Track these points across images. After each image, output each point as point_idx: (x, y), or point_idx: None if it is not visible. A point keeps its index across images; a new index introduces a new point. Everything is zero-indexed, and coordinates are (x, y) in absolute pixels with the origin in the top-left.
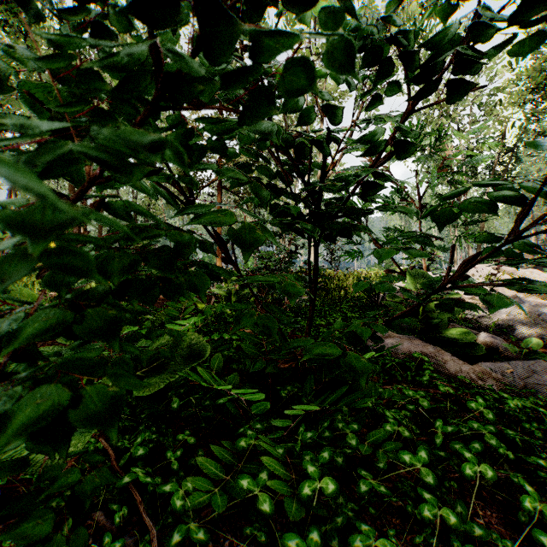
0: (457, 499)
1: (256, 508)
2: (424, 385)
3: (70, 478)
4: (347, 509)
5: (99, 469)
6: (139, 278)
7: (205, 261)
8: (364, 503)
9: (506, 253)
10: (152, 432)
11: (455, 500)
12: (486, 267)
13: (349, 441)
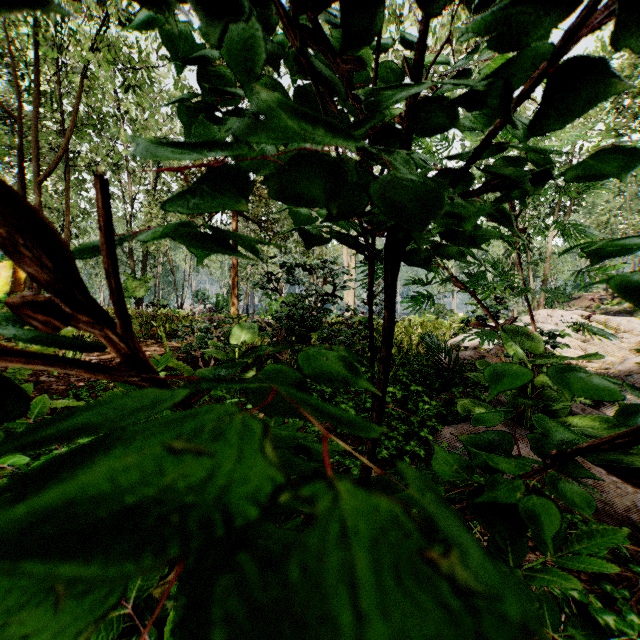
0: None
1: None
2: None
3: None
4: None
5: None
6: None
7: (219, 305)
8: None
9: None
10: None
11: None
12: (571, 314)
13: None
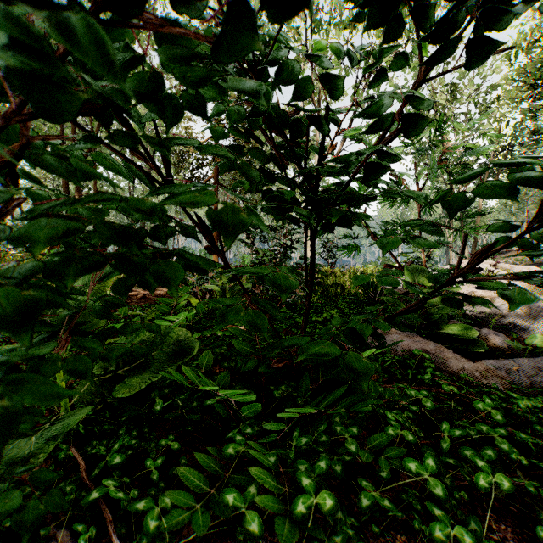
0: (470, 514)
1: (243, 527)
2: (425, 384)
3: (10, 503)
4: (347, 526)
5: (49, 491)
6: (86, 254)
7: None
8: (366, 519)
9: (516, 242)
10: (133, 436)
11: (468, 515)
12: (483, 263)
13: (348, 447)
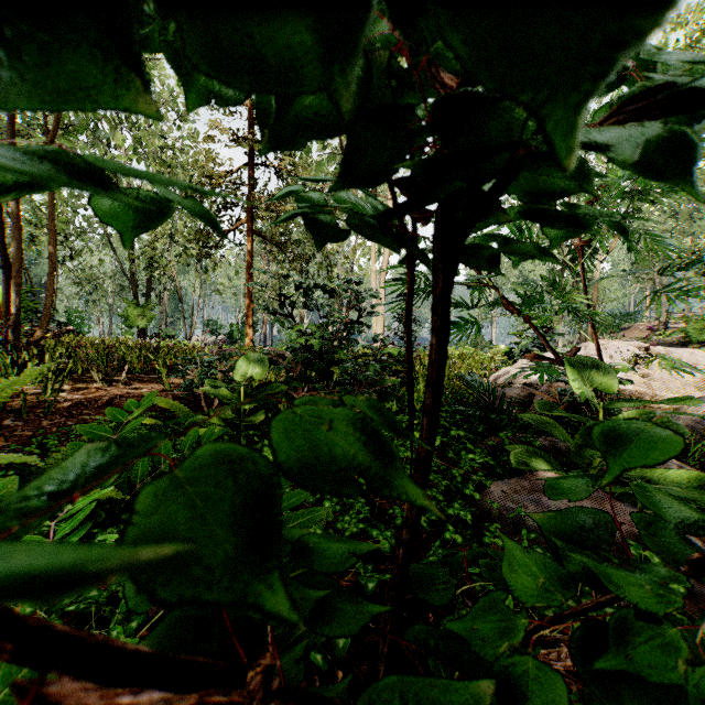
0: None
1: None
2: None
3: None
4: None
5: None
6: None
7: (233, 336)
8: None
9: None
10: None
11: None
12: (627, 345)
13: None
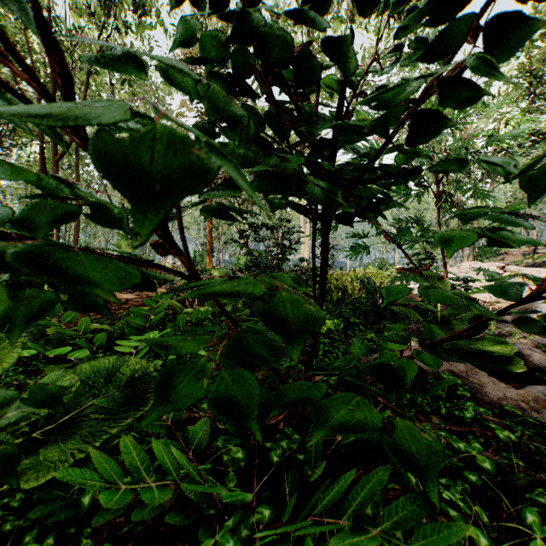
0: None
1: None
2: (463, 421)
3: None
4: None
5: None
6: None
7: (196, 260)
8: None
9: None
10: None
11: None
12: (490, 265)
13: None
